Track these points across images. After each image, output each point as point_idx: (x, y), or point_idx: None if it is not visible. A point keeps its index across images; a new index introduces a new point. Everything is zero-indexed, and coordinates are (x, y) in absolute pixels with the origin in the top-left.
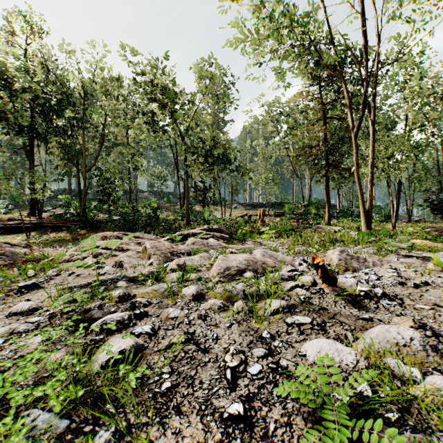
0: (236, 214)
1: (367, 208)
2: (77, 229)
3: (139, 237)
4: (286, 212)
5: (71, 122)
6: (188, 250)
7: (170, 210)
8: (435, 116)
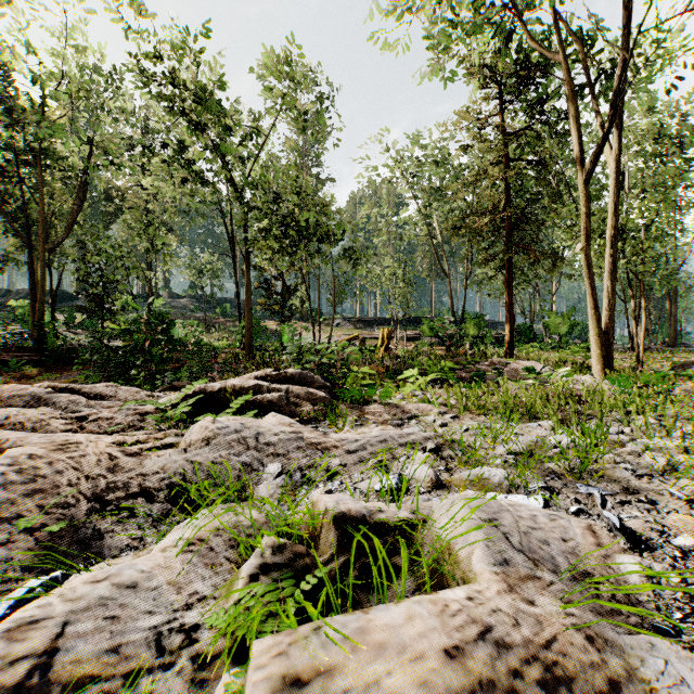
0: (339, 337)
1: (603, 327)
2: (24, 366)
3: (103, 396)
4: (426, 334)
5: (23, 159)
6: (177, 476)
7: (225, 328)
8: (670, 175)
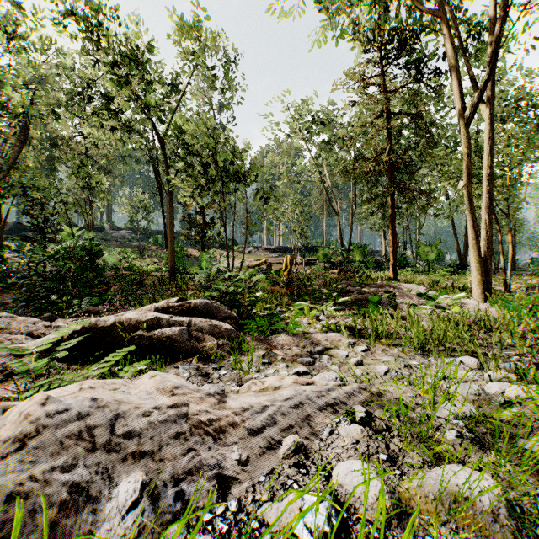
0: (250, 262)
1: (482, 255)
2: None
3: None
4: (321, 260)
5: None
6: None
7: (157, 255)
8: (514, 133)
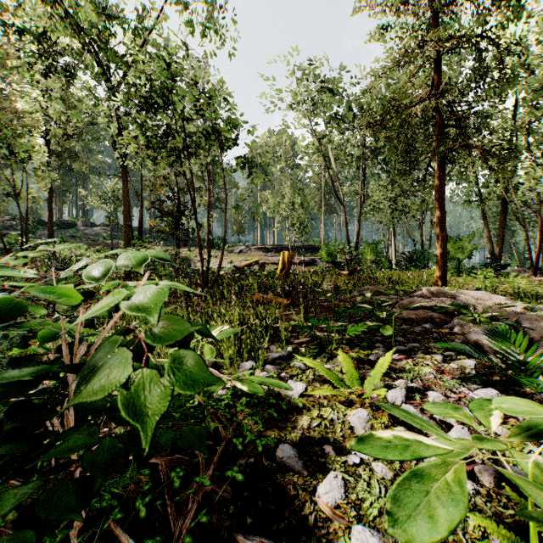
0: (240, 262)
1: None
2: None
3: None
4: (324, 259)
5: None
6: None
7: None
8: None
